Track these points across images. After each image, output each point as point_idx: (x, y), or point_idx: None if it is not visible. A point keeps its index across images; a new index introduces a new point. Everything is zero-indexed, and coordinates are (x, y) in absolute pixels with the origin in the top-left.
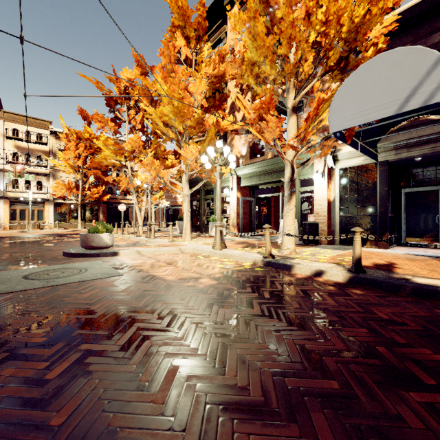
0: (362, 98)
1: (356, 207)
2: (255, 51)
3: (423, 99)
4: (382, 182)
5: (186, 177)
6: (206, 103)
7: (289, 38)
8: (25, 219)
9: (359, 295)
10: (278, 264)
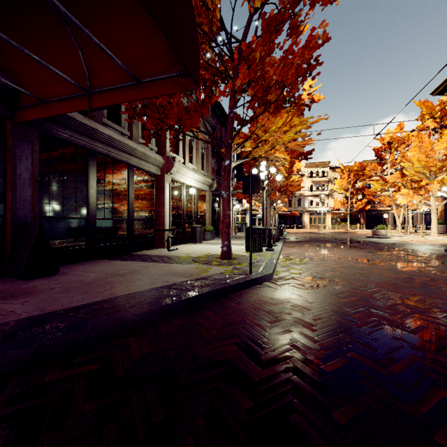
0: None
1: None
2: None
3: None
4: None
5: (433, 198)
6: None
7: None
8: (316, 223)
9: None
10: None
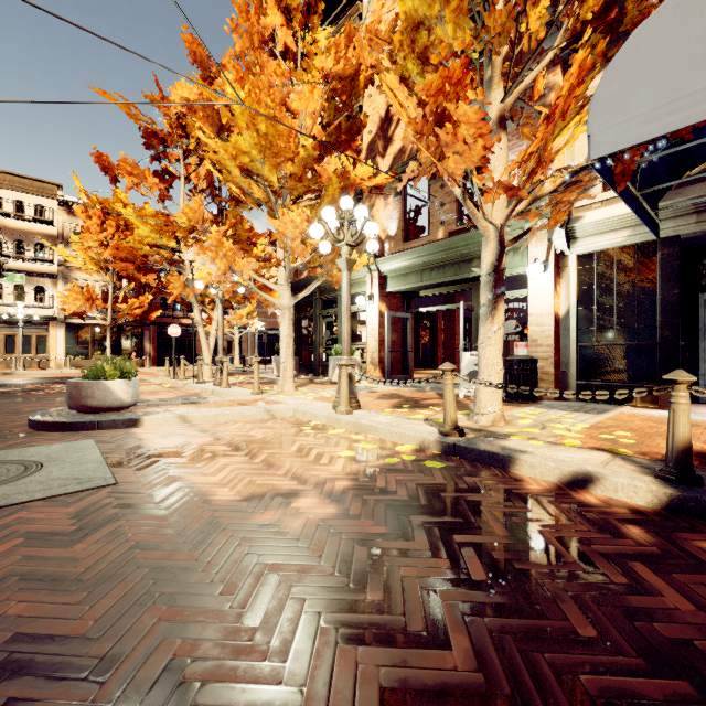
0: (677, 70)
1: (612, 328)
2: None
3: None
4: (668, 279)
5: (286, 272)
6: (323, 133)
7: None
8: (15, 352)
9: None
10: (477, 452)
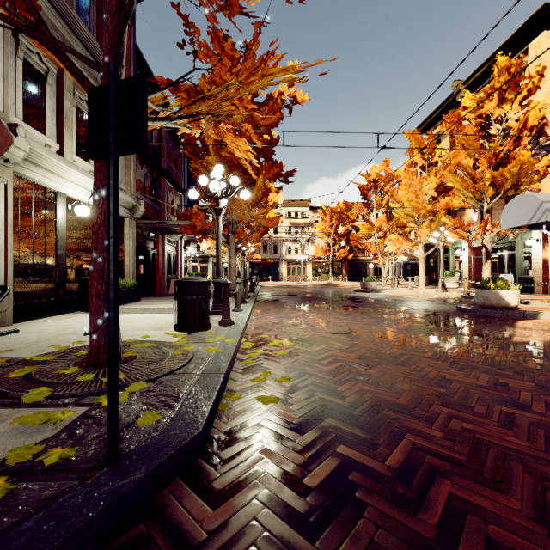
0: (514, 214)
1: None
2: (458, 186)
3: (536, 219)
4: None
5: (421, 245)
6: (436, 194)
7: (472, 187)
8: (295, 274)
9: None
10: (468, 296)
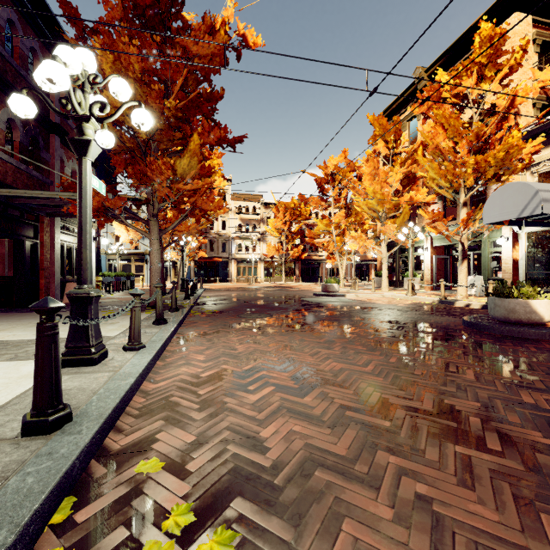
0: (500, 206)
1: (541, 265)
2: (434, 174)
3: (530, 212)
4: None
5: (385, 243)
6: (401, 187)
7: (453, 174)
8: (246, 275)
9: (477, 311)
10: (447, 302)
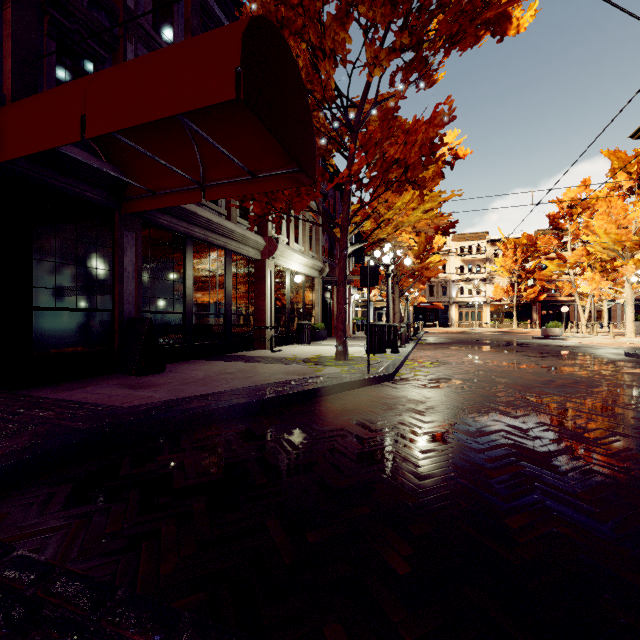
0: None
1: None
2: None
3: None
4: None
5: (628, 284)
6: None
7: None
8: (468, 319)
9: None
10: None
